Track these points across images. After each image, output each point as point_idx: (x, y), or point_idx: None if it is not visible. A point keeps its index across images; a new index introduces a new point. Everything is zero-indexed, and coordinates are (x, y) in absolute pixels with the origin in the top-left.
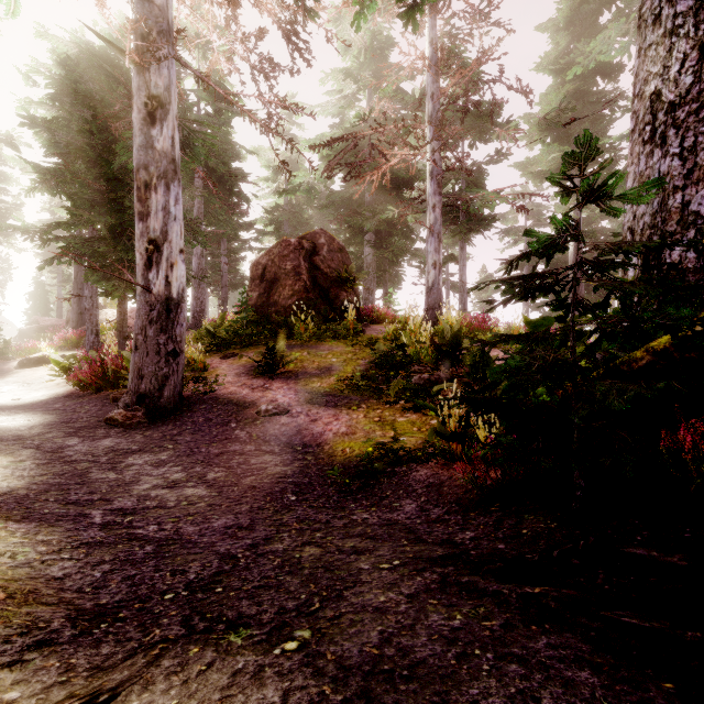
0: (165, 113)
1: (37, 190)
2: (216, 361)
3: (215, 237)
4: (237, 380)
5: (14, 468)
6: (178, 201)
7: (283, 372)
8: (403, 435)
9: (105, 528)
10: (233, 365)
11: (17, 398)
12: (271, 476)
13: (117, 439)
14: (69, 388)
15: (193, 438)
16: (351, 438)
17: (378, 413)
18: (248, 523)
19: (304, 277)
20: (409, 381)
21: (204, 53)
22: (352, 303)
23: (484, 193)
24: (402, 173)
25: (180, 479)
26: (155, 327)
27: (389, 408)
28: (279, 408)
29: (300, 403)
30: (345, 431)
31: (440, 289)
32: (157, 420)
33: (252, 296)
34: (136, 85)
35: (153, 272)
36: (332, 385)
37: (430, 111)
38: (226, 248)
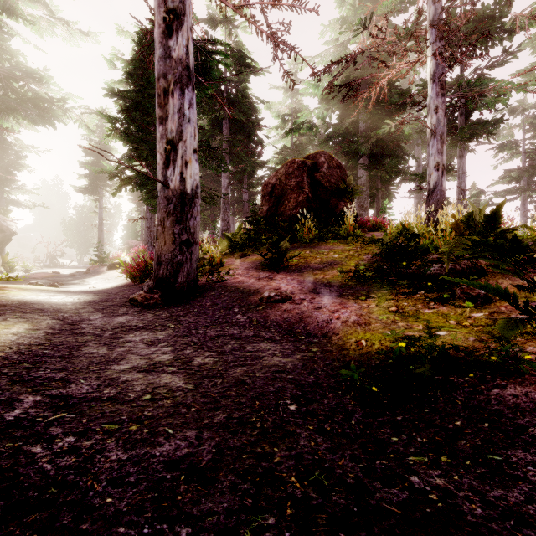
0: (180, 24)
1: (112, 138)
2: (231, 260)
3: (238, 175)
4: (245, 272)
5: (23, 335)
6: (192, 105)
7: (286, 265)
8: (436, 329)
9: (0, 433)
10: (244, 262)
11: (92, 287)
12: (265, 369)
13: (131, 316)
14: (128, 281)
15: (195, 319)
16: (365, 329)
17: (393, 303)
18: (210, 455)
19: (306, 190)
20: (428, 270)
21: (229, 32)
22: (350, 211)
23: (497, 83)
24: (395, 97)
25: (164, 361)
26: (171, 218)
27: (406, 299)
28: (282, 295)
29: (303, 292)
30: (356, 321)
31: (443, 191)
32: (171, 303)
33: (263, 210)
34: (157, 3)
35: (170, 169)
36: (336, 277)
37: (431, 15)
38: (246, 183)
